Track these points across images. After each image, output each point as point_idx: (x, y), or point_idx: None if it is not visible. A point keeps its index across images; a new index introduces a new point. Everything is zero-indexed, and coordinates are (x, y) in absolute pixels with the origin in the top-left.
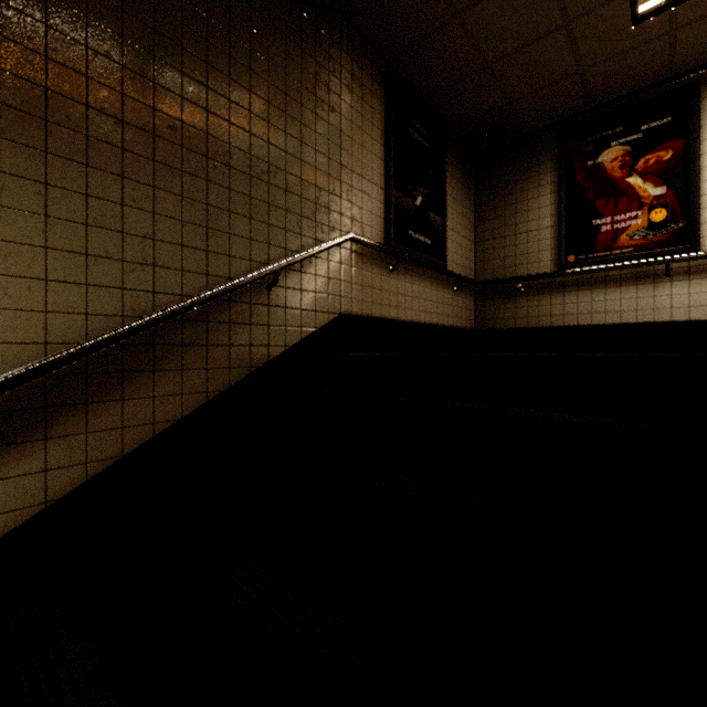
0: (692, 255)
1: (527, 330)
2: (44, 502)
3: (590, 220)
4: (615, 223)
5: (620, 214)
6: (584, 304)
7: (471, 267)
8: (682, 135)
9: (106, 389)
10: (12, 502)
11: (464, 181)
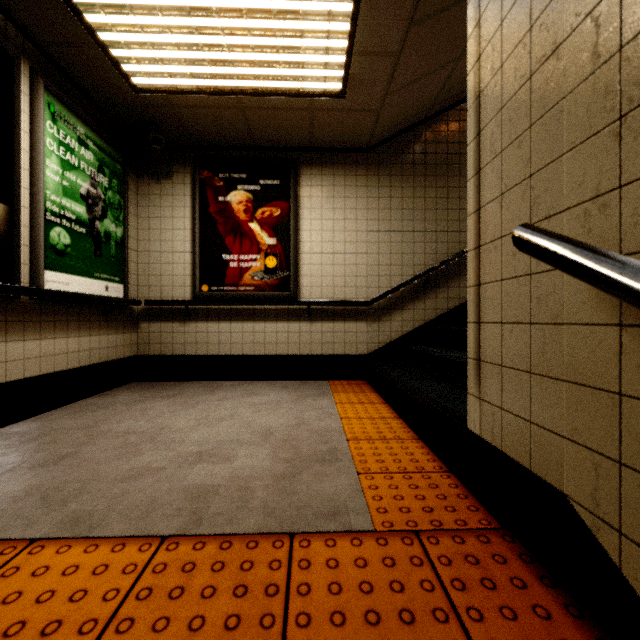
0: None
1: None
2: (447, 309)
3: None
4: None
5: None
6: None
7: None
8: None
9: (465, 271)
10: (439, 306)
11: None
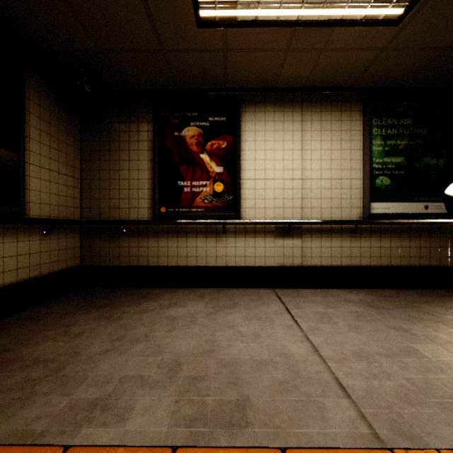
0: (237, 222)
1: (129, 268)
2: None
3: (176, 180)
4: (193, 187)
5: (196, 181)
6: (173, 248)
7: (75, 204)
8: (232, 133)
9: None
10: None
11: (63, 115)
